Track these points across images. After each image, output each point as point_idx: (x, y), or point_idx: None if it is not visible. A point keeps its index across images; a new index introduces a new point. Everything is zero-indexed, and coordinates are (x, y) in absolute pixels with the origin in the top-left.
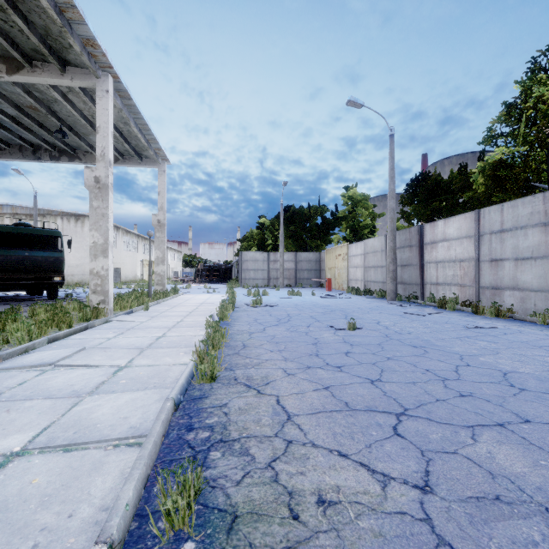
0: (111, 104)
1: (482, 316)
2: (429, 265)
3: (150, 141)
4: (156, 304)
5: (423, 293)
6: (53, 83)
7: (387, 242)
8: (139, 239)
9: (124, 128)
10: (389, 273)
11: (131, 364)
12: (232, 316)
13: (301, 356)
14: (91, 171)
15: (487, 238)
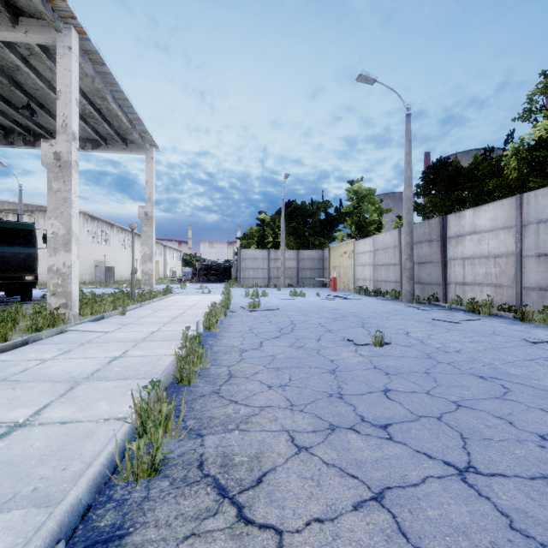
0: (75, 64)
1: (531, 323)
2: (453, 262)
3: (134, 121)
4: (139, 306)
5: (446, 295)
6: (4, 38)
7: (402, 236)
8: (135, 237)
9: (102, 104)
10: (406, 271)
11: (34, 420)
12: (223, 324)
13: (316, 399)
14: (50, 146)
15: (533, 228)
